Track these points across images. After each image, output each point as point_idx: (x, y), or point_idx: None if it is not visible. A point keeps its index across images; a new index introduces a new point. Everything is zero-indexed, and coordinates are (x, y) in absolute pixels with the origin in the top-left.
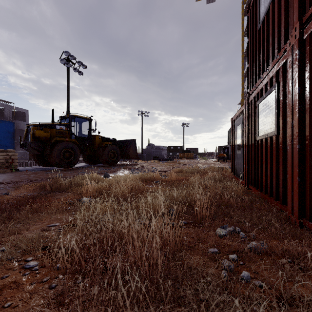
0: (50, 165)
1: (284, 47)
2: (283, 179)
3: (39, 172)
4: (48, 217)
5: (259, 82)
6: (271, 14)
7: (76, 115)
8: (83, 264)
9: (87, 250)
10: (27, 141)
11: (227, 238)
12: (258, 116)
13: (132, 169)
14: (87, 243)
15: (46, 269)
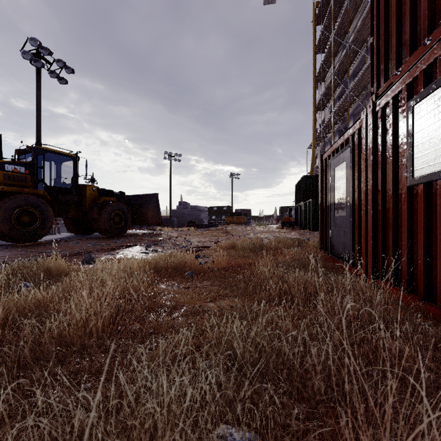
0: None
1: None
2: None
3: None
4: None
5: (417, 55)
6: None
7: (47, 149)
8: None
9: None
10: None
11: None
12: (413, 132)
13: (148, 244)
14: None
15: None
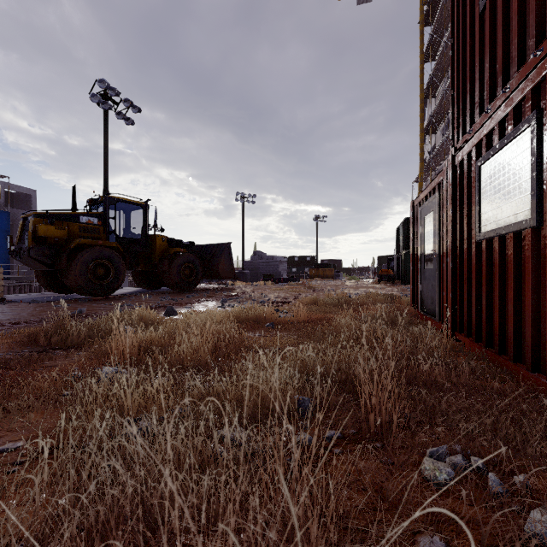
0: (69, 291)
1: None
2: None
3: (44, 304)
4: (9, 420)
5: (483, 119)
6: None
7: (118, 198)
8: None
9: None
10: (22, 246)
11: (464, 500)
12: (480, 190)
13: (224, 299)
14: None
15: None
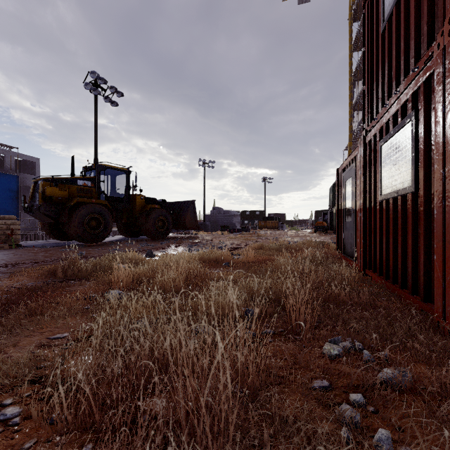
0: (69, 238)
1: (427, 52)
2: (425, 261)
3: (52, 249)
4: (54, 322)
5: (383, 111)
6: (403, 5)
7: (107, 165)
8: (97, 415)
9: (109, 384)
10: (33, 203)
11: (344, 362)
12: (381, 164)
13: (190, 245)
14: (106, 375)
15: (33, 422)
